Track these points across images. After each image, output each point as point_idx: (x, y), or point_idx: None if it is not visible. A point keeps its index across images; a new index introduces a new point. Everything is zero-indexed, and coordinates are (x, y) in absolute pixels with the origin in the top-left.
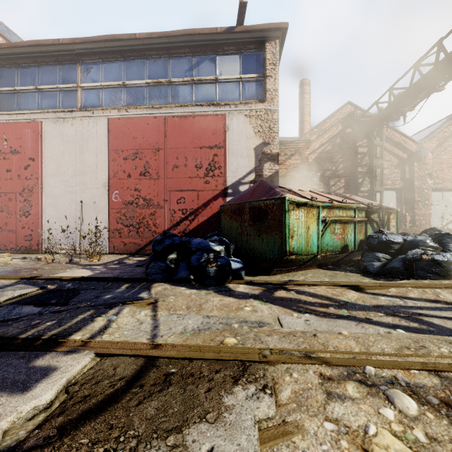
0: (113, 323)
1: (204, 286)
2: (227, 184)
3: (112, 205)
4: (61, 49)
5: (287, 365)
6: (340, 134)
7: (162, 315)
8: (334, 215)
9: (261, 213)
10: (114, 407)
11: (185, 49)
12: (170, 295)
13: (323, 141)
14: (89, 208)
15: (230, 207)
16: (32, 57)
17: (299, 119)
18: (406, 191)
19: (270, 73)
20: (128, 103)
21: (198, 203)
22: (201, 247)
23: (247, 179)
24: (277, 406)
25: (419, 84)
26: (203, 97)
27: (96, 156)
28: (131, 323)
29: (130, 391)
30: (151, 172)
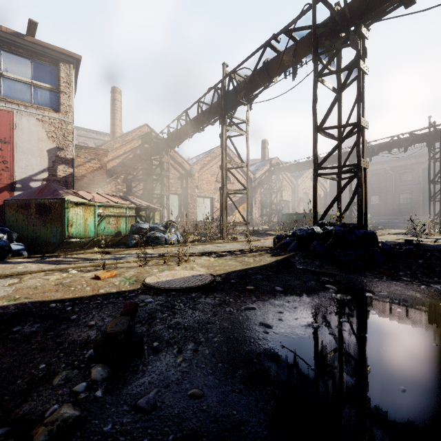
0: None
1: None
2: (15, 179)
3: None
4: None
5: (32, 274)
6: (140, 147)
7: None
8: (109, 211)
9: (46, 209)
10: None
11: None
12: None
13: (126, 150)
14: None
15: (16, 202)
16: None
17: (111, 122)
18: (184, 196)
19: (64, 89)
20: None
21: None
22: None
23: (40, 176)
24: (20, 280)
25: (182, 130)
26: None
27: None
28: None
29: None
30: None
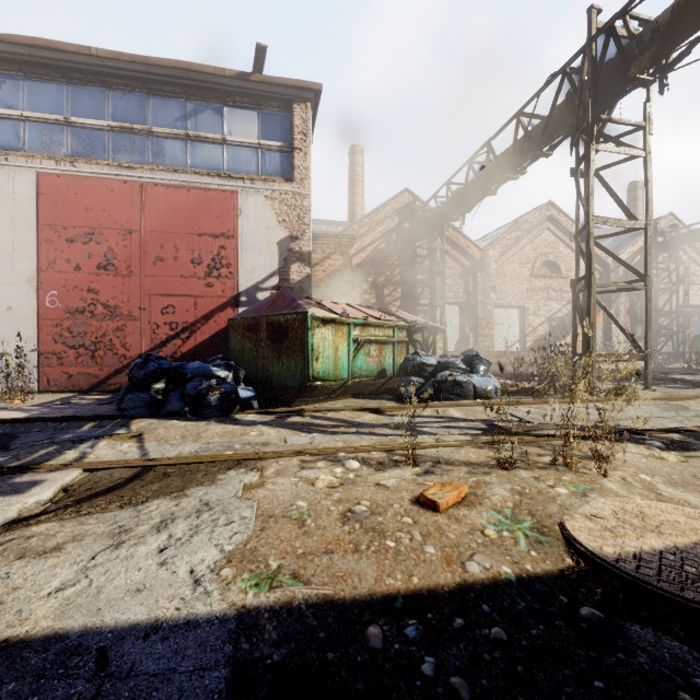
0: (89, 455)
1: (204, 418)
2: (240, 289)
3: (45, 314)
4: None
5: (277, 459)
6: (397, 229)
7: (151, 446)
8: (369, 334)
9: (281, 331)
10: (120, 490)
11: (175, 86)
12: (159, 428)
13: (375, 236)
14: None
15: (242, 321)
16: None
17: (349, 200)
18: (470, 306)
19: (299, 144)
20: (76, 152)
21: (195, 314)
22: (200, 372)
23: (268, 283)
24: (261, 477)
25: (475, 183)
26: (203, 162)
27: (13, 231)
28: (113, 454)
29: (132, 483)
30: (118, 265)
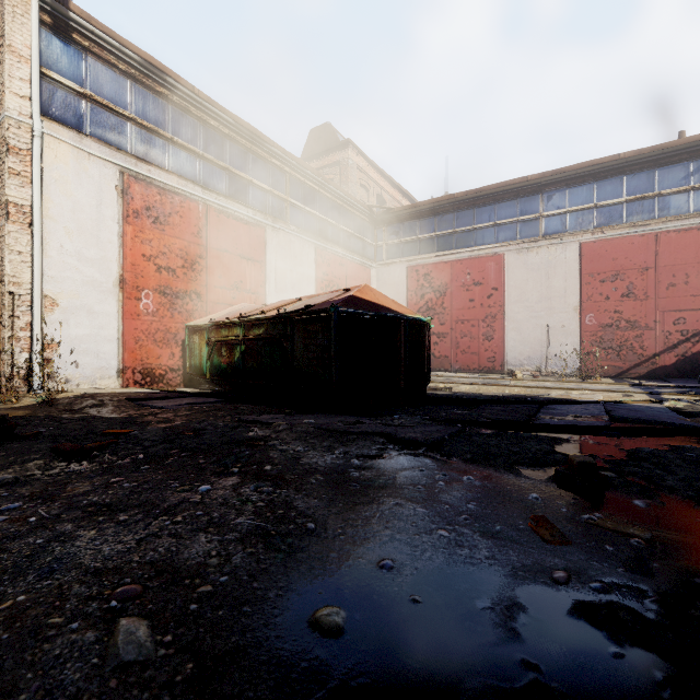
0: None
1: None
2: None
3: (585, 329)
4: (526, 184)
5: None
6: None
7: None
8: None
9: None
10: None
11: (681, 155)
12: None
13: None
14: (556, 332)
15: None
16: (490, 196)
17: None
18: None
19: None
20: (601, 224)
21: None
22: None
23: None
24: None
25: None
26: None
27: (564, 281)
28: None
29: None
30: (636, 293)
